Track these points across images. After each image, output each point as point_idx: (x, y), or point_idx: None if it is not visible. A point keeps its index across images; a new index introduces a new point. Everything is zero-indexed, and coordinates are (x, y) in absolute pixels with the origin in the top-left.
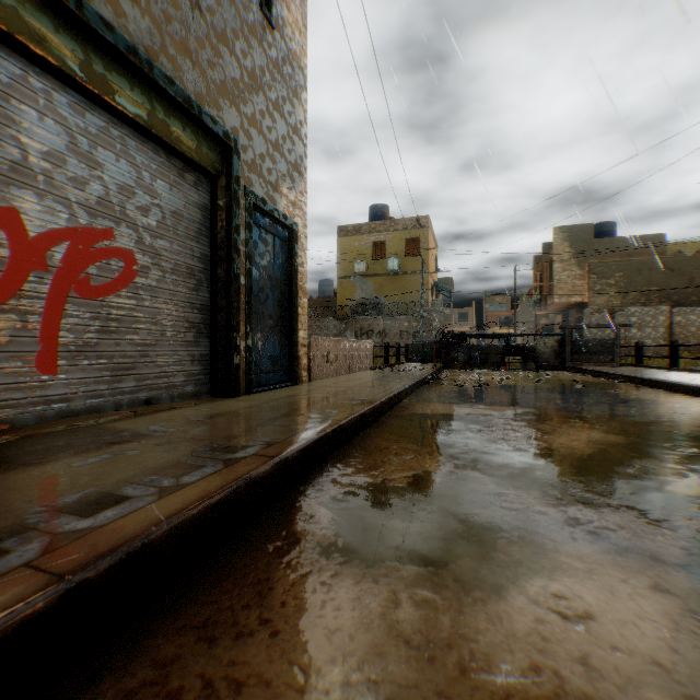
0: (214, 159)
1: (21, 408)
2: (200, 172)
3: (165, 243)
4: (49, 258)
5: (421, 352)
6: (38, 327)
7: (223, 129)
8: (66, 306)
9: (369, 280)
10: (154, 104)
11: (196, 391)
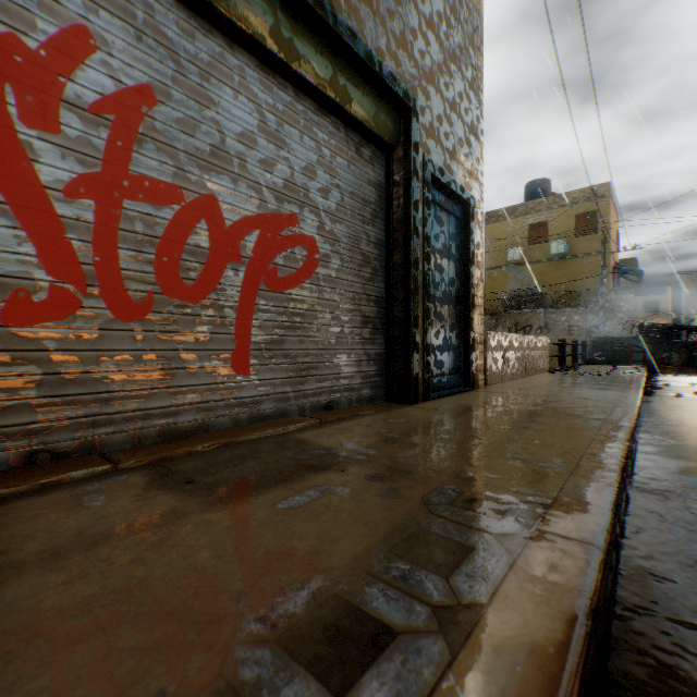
0: (391, 127)
1: (218, 410)
2: (375, 145)
3: (343, 228)
4: (241, 248)
5: (607, 351)
6: (232, 323)
7: (402, 88)
8: (255, 300)
9: (525, 268)
10: (336, 68)
11: (372, 394)
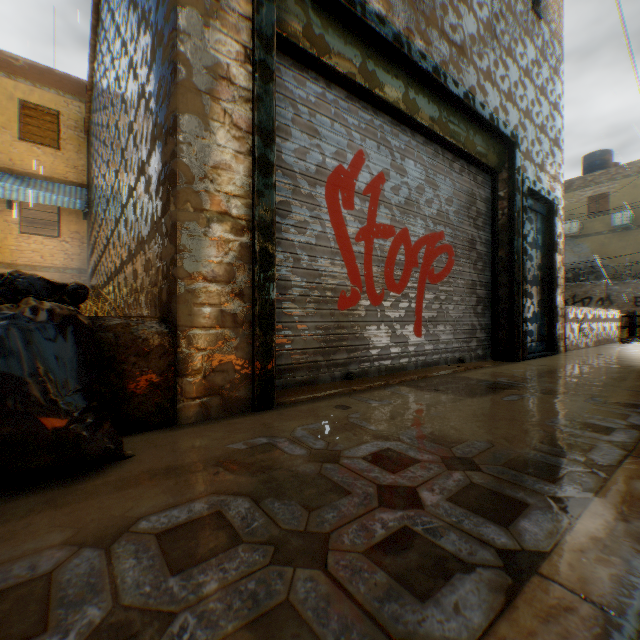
0: (498, 157)
1: (407, 358)
2: (485, 172)
3: (466, 235)
4: (417, 258)
5: None
6: (413, 305)
7: (509, 130)
8: (423, 290)
9: (581, 241)
10: (468, 129)
11: (483, 354)
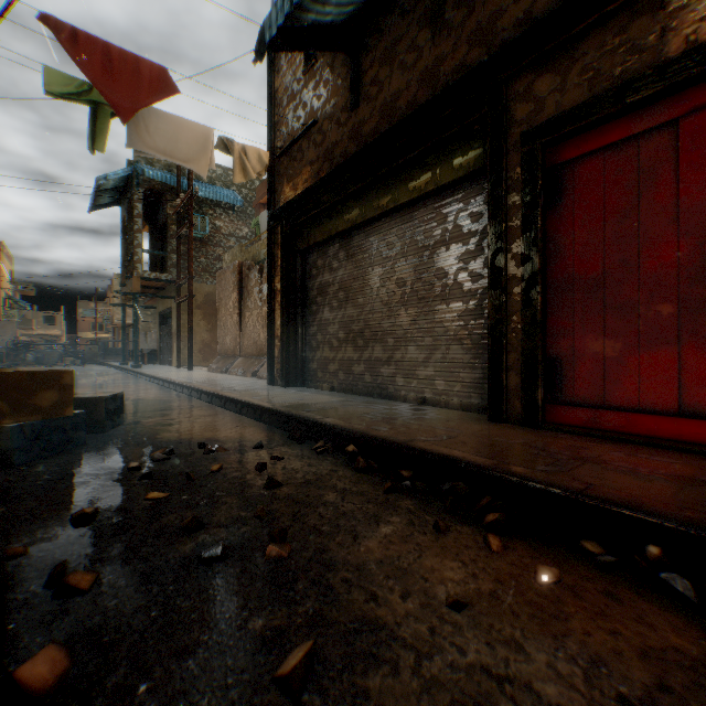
0: None
1: None
2: None
3: None
4: None
5: None
6: None
7: None
8: None
9: None
10: None
11: None
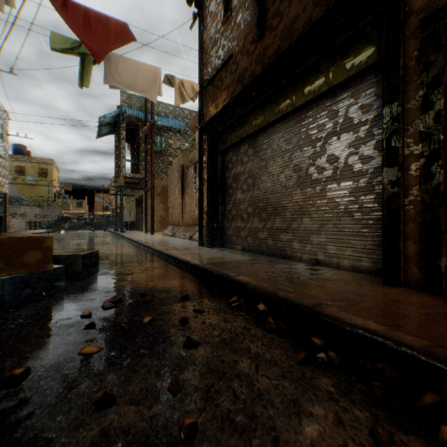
0: None
1: None
2: None
3: None
4: None
5: (49, 224)
6: None
7: None
8: None
9: (14, 186)
10: None
11: None
